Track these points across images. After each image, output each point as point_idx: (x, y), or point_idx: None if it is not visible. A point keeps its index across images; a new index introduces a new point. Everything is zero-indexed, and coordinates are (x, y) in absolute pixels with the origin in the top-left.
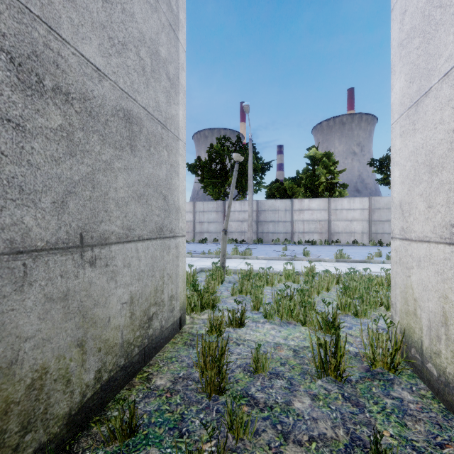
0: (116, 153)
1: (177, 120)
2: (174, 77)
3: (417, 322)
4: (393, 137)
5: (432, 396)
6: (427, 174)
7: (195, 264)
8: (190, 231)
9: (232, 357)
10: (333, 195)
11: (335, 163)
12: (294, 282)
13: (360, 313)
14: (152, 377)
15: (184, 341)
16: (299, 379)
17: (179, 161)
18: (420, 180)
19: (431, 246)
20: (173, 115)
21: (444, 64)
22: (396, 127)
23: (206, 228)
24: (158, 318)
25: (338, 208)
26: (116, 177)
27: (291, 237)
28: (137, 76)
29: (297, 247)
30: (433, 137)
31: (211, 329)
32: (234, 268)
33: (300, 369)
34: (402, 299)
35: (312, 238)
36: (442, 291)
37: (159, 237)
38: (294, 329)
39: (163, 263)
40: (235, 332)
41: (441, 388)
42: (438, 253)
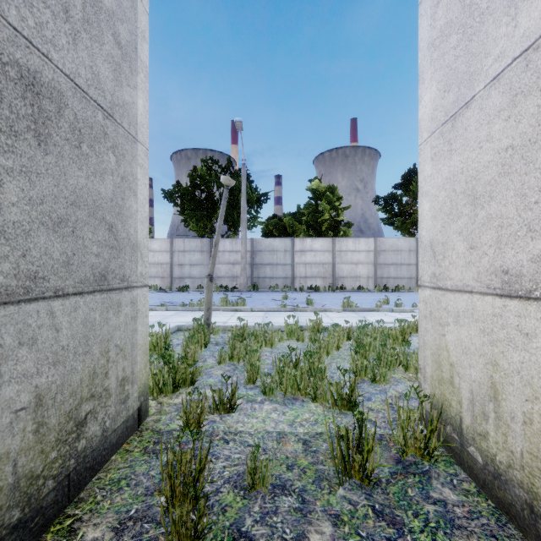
0: (0, 140)
1: (134, 111)
2: (128, 45)
3: (454, 393)
4: (421, 162)
5: (477, 491)
6: (468, 206)
7: (171, 320)
8: (166, 276)
9: (217, 466)
10: (337, 234)
11: (339, 198)
12: (297, 340)
13: (378, 377)
14: (80, 525)
15: (144, 446)
16: (314, 490)
17: (137, 174)
18: (458, 214)
19: (474, 298)
20: (126, 102)
21: (493, 64)
22: (426, 148)
23: (188, 272)
24: (97, 419)
25: (342, 250)
26: (0, 184)
27: (292, 282)
28: (53, 17)
29: (299, 294)
30: (478, 159)
31: (183, 432)
32: (223, 324)
33: (314, 473)
34: (434, 363)
35: (315, 284)
36: (490, 355)
37: (100, 289)
38: (301, 408)
39: (107, 330)
40: (223, 421)
41: (489, 480)
42: (484, 307)
